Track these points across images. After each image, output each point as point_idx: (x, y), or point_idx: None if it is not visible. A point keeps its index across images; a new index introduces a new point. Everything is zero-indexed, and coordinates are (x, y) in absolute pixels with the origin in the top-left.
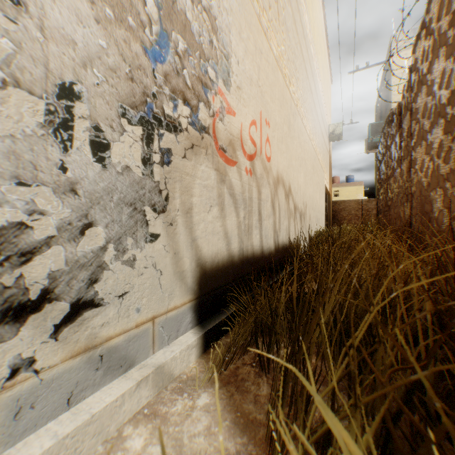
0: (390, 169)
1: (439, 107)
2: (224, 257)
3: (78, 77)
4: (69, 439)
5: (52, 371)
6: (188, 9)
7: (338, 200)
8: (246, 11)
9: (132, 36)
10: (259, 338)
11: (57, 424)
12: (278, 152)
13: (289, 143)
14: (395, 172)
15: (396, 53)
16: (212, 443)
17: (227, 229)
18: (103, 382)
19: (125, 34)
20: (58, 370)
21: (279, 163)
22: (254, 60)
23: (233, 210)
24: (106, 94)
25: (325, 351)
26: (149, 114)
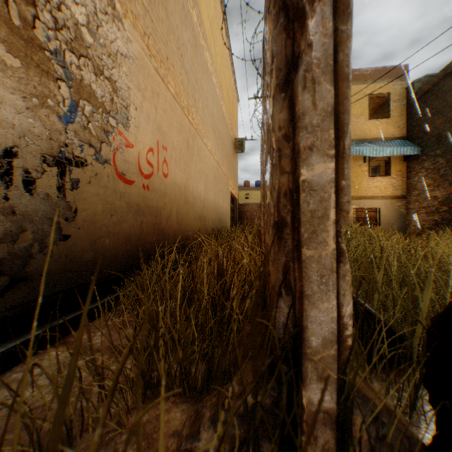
0: None
1: None
2: (123, 251)
3: (16, 143)
4: (16, 349)
5: (1, 315)
6: (93, 80)
7: (244, 203)
8: (144, 67)
9: (51, 110)
10: None
11: (6, 344)
12: (176, 169)
13: (188, 160)
14: None
15: None
16: (105, 344)
17: (126, 231)
18: (32, 327)
19: (46, 110)
20: (5, 315)
21: (177, 177)
22: (151, 102)
23: (132, 216)
24: (34, 150)
25: (164, 289)
26: (63, 158)
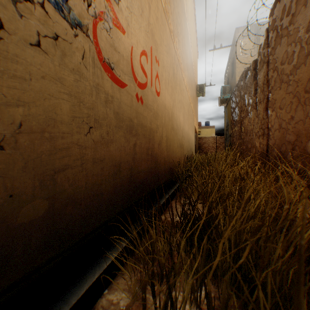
0: (244, 112)
1: (308, 47)
2: (110, 187)
3: None
4: None
5: None
6: None
7: (202, 137)
8: None
9: None
10: (150, 286)
11: None
12: (165, 91)
13: (173, 87)
14: (250, 113)
15: (239, 40)
16: None
17: (115, 156)
18: None
19: None
20: None
21: (166, 100)
22: None
23: (122, 135)
24: None
25: None
26: None
